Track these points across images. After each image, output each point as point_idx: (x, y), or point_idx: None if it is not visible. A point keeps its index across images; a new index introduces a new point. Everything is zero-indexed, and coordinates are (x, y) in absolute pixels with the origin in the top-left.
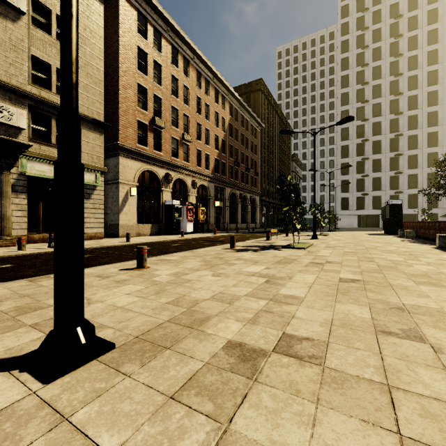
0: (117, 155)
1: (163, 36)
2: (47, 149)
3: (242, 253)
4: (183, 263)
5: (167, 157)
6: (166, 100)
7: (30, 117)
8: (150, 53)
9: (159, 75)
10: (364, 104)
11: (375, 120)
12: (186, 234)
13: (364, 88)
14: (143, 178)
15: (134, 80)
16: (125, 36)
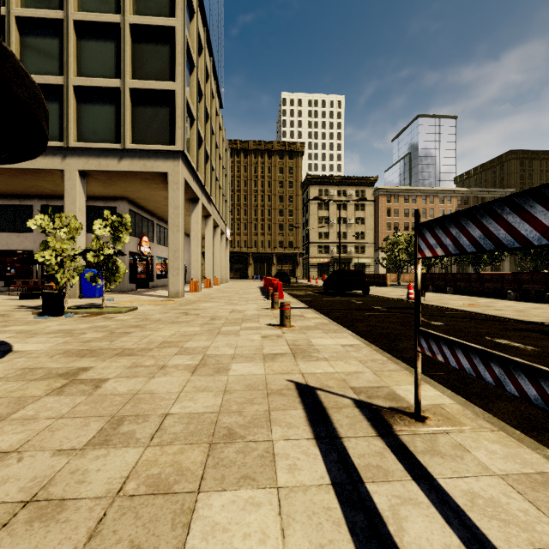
0: (378, 251)
1: (399, 195)
2: (358, 255)
3: None
4: None
5: None
6: (401, 221)
7: (355, 248)
8: (392, 207)
9: (397, 212)
10: None
11: None
12: None
13: None
14: None
15: (385, 222)
16: (381, 208)
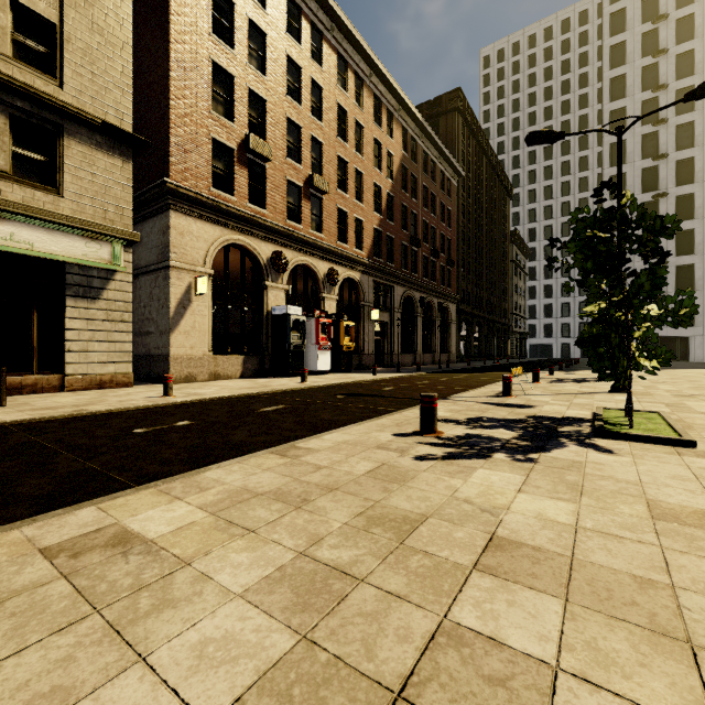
0: (166, 208)
1: None
2: None
3: (480, 471)
4: (151, 619)
5: (278, 221)
6: (275, 104)
7: None
8: (241, 4)
9: (261, 54)
10: (658, 126)
11: (682, 155)
12: (315, 375)
13: (658, 96)
14: (226, 261)
15: (205, 54)
16: None
